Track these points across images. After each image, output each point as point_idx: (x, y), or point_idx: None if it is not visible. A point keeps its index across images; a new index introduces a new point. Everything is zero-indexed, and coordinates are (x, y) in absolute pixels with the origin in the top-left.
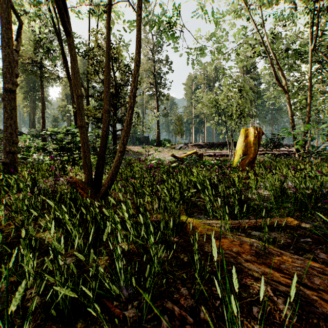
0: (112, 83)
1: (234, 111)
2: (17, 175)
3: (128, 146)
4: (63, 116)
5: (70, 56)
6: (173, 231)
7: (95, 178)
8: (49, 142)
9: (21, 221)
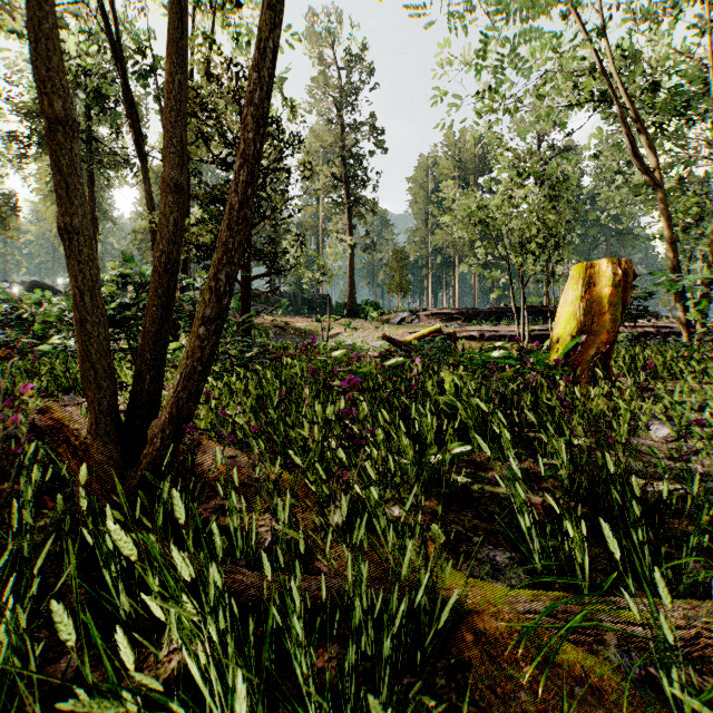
0: None
1: (533, 231)
2: None
3: (284, 317)
4: (143, 251)
5: None
6: None
7: (128, 410)
8: None
9: None
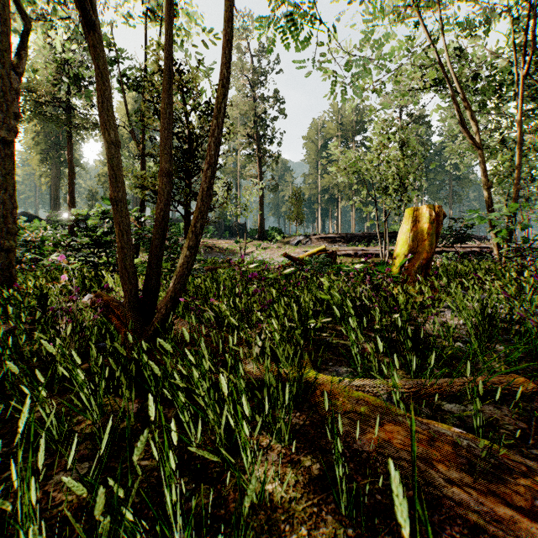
0: (183, 132)
1: (390, 180)
2: (12, 290)
3: (212, 239)
4: (105, 190)
5: (96, 69)
6: (291, 410)
7: (143, 296)
8: (82, 233)
9: (2, 378)
